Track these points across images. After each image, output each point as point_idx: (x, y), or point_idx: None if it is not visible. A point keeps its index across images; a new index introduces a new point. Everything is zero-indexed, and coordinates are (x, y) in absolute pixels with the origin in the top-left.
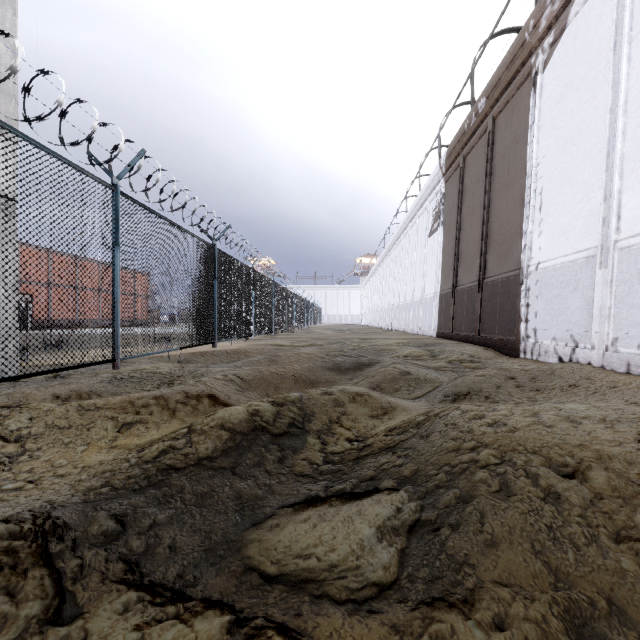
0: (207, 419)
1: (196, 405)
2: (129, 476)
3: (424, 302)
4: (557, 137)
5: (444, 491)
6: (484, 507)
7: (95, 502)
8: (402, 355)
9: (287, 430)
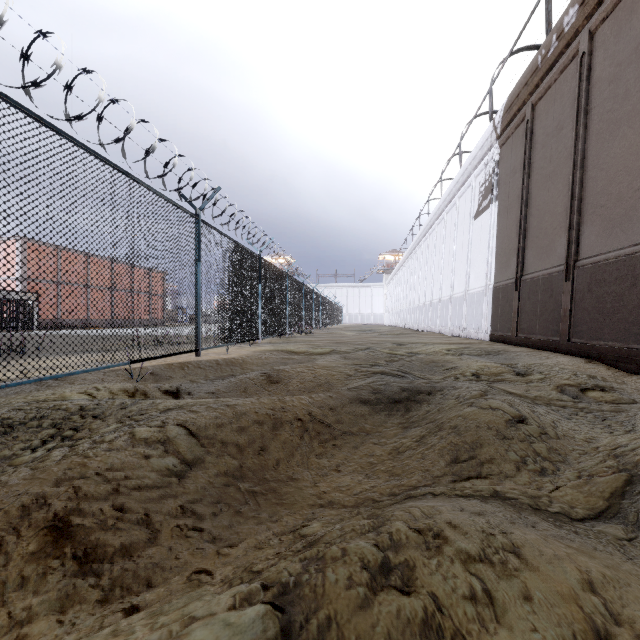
0: None
1: None
2: None
3: (469, 298)
4: None
5: None
6: None
7: None
8: (469, 372)
9: None
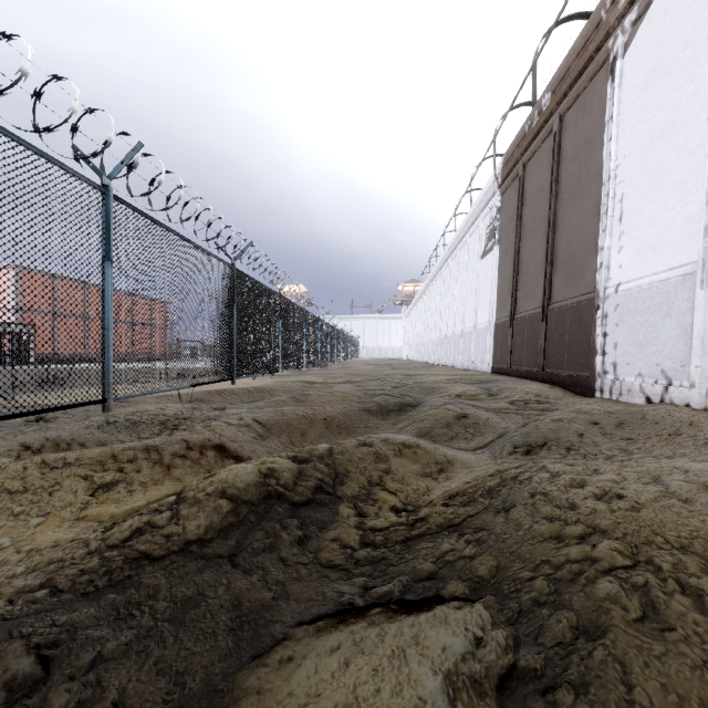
0: (204, 483)
1: (198, 459)
2: (83, 570)
3: (476, 333)
4: (642, 132)
5: (549, 612)
6: (625, 651)
7: (18, 619)
8: (454, 394)
9: (312, 497)
